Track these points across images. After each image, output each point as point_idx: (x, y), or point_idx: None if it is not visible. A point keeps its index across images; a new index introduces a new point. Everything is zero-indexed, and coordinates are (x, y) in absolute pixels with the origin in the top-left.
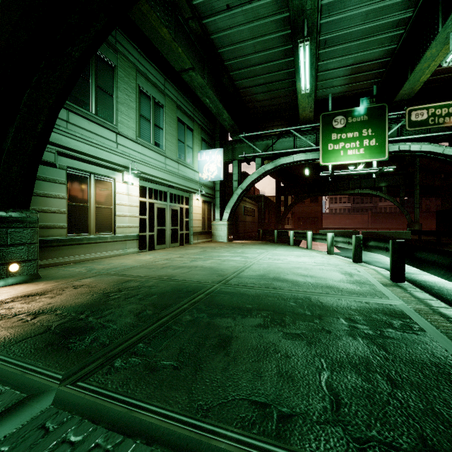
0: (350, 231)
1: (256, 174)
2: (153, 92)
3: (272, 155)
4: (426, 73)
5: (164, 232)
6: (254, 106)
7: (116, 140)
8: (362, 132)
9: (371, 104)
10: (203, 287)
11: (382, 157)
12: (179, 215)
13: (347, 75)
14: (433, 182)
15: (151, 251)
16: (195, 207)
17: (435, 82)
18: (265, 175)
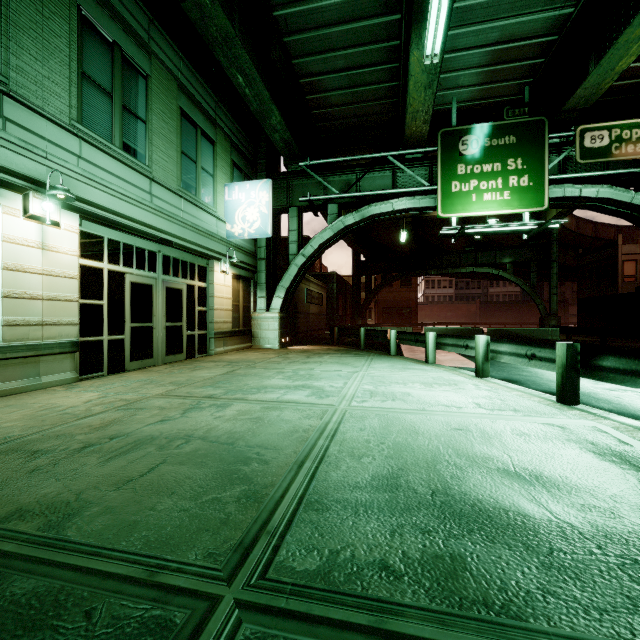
0: (470, 328)
1: (330, 230)
2: (120, 36)
3: (357, 200)
4: (631, 51)
5: (149, 333)
6: (326, 115)
7: (2, 109)
8: (507, 163)
9: (522, 116)
10: (146, 639)
11: (539, 205)
12: (186, 300)
13: (483, 66)
14: (564, 260)
15: (112, 377)
16: (219, 285)
17: (610, 93)
18: (345, 234)
